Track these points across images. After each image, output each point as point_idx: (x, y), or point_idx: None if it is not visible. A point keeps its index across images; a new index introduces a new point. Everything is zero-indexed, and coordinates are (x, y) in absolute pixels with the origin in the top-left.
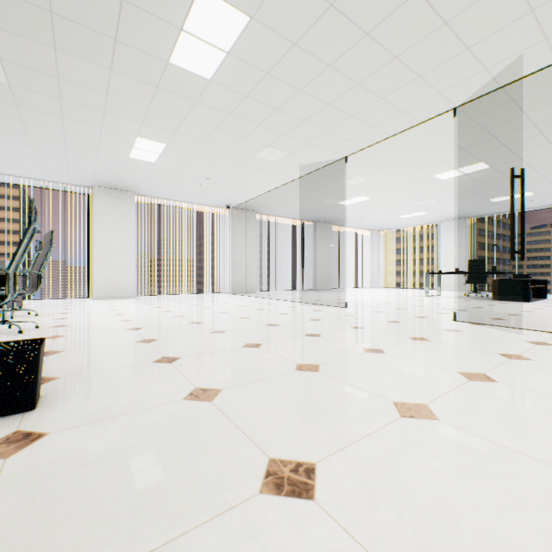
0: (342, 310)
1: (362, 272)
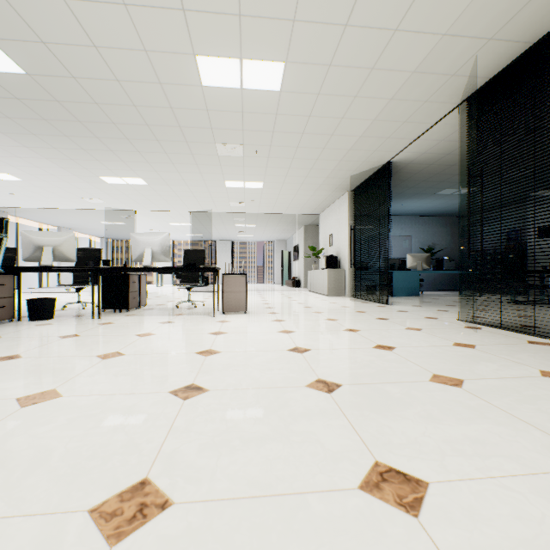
0: None
1: None
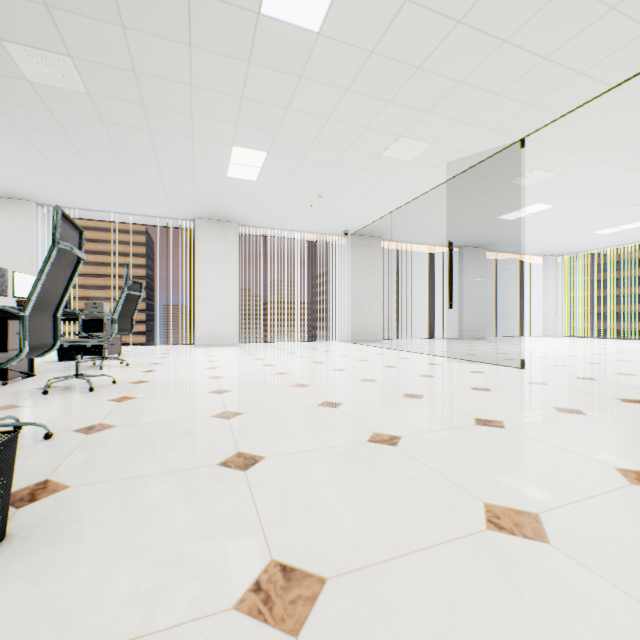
0: (519, 373)
1: (530, 314)
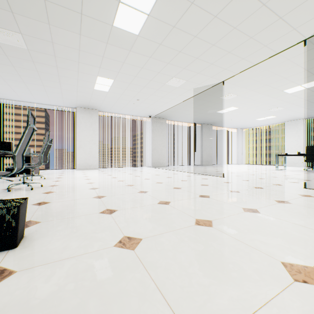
0: (221, 179)
1: (231, 154)
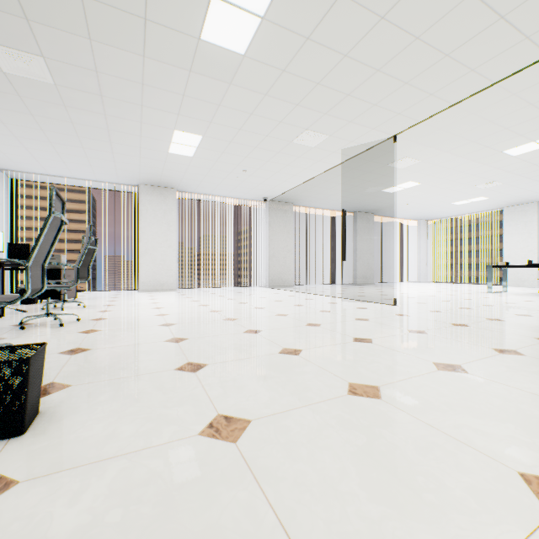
0: (392, 309)
1: (407, 265)
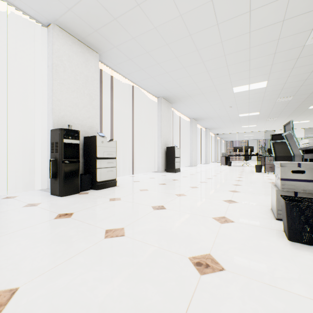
0: None
1: None
